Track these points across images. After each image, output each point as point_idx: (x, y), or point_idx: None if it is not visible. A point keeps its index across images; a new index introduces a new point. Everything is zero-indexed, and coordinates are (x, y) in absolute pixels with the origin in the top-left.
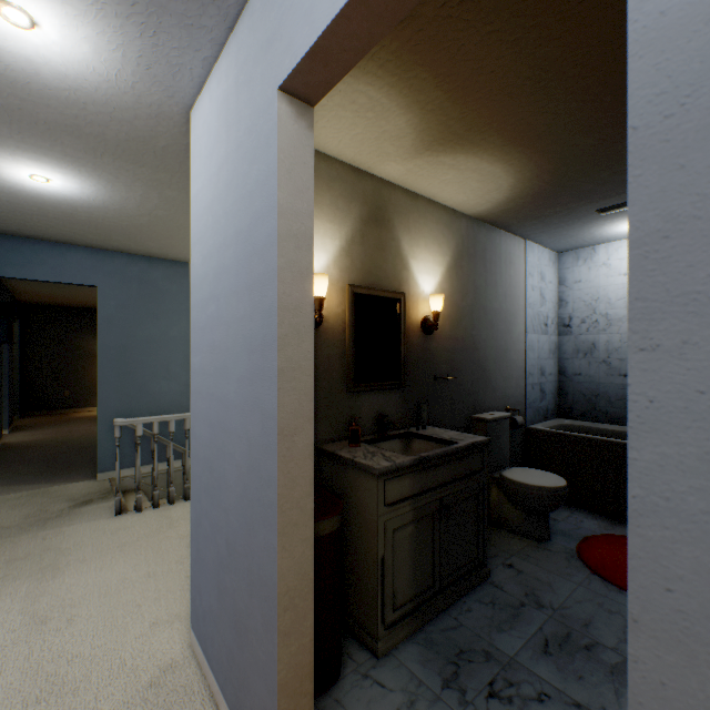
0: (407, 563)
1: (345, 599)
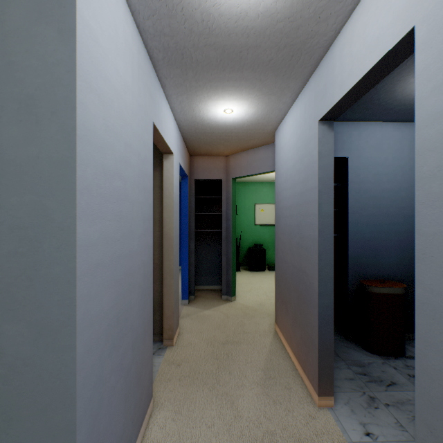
0: None
1: None
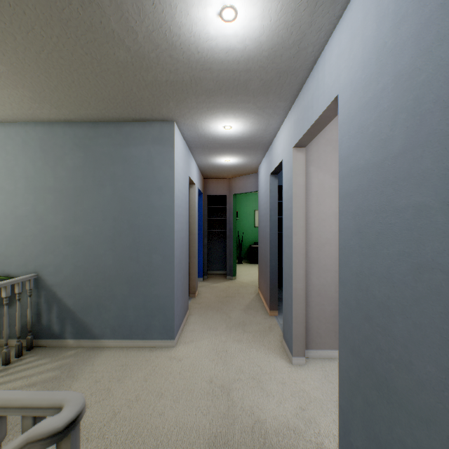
0: None
1: None
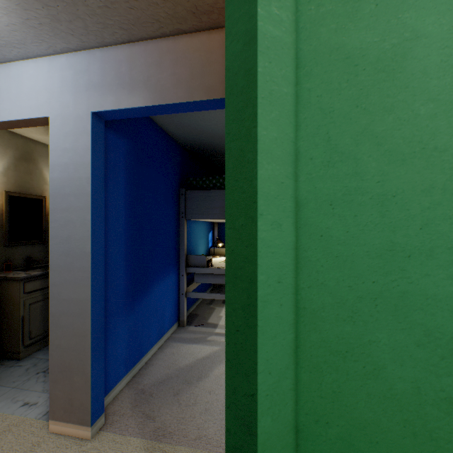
0: (39, 318)
1: (2, 345)
